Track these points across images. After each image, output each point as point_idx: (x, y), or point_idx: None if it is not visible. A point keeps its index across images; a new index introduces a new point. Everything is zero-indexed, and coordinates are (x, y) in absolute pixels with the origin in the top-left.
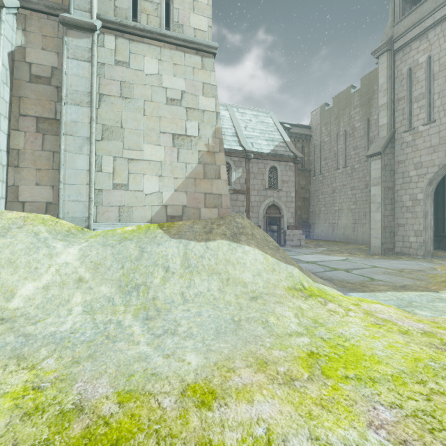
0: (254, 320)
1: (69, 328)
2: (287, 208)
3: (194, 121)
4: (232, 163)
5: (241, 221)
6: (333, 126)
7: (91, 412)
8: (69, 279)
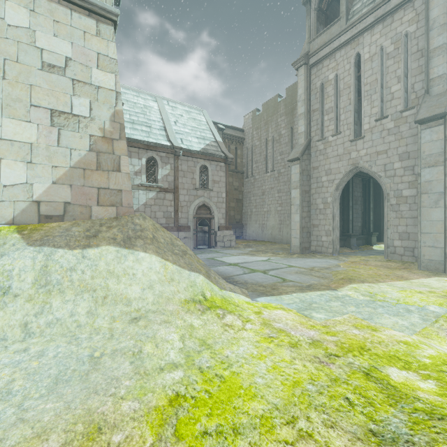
0: (122, 352)
1: None
2: (218, 209)
3: (84, 98)
4: (158, 158)
5: (141, 223)
6: (263, 131)
7: None
8: None
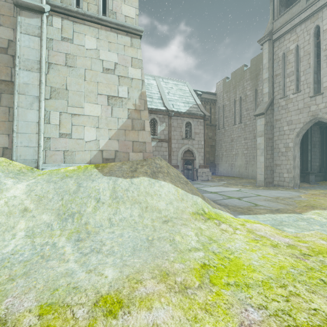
0: (163, 239)
1: (10, 250)
2: (198, 153)
3: (124, 86)
4: (158, 119)
5: (159, 163)
6: (232, 93)
7: (12, 325)
8: (15, 209)
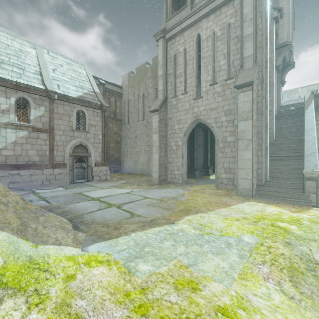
0: None
1: None
2: (95, 148)
3: None
4: (31, 100)
5: None
6: (136, 89)
7: None
8: None
